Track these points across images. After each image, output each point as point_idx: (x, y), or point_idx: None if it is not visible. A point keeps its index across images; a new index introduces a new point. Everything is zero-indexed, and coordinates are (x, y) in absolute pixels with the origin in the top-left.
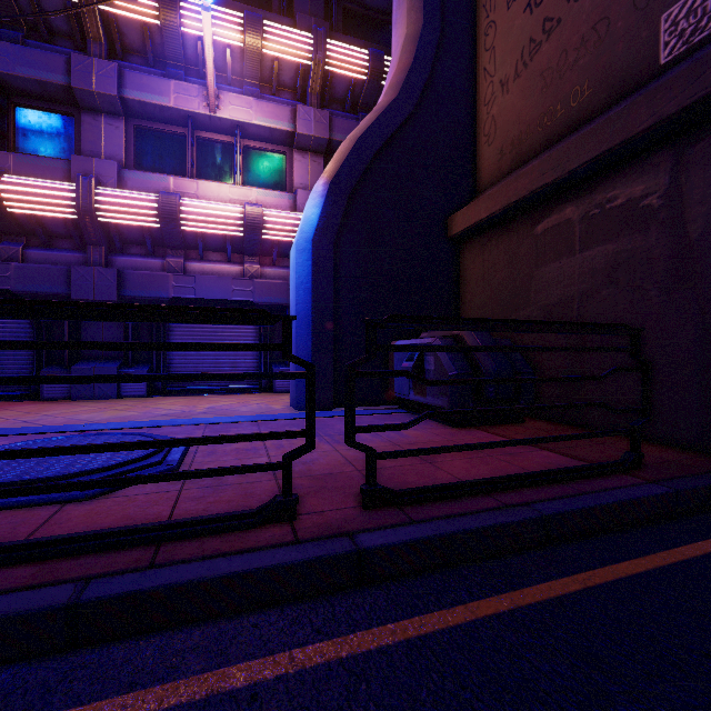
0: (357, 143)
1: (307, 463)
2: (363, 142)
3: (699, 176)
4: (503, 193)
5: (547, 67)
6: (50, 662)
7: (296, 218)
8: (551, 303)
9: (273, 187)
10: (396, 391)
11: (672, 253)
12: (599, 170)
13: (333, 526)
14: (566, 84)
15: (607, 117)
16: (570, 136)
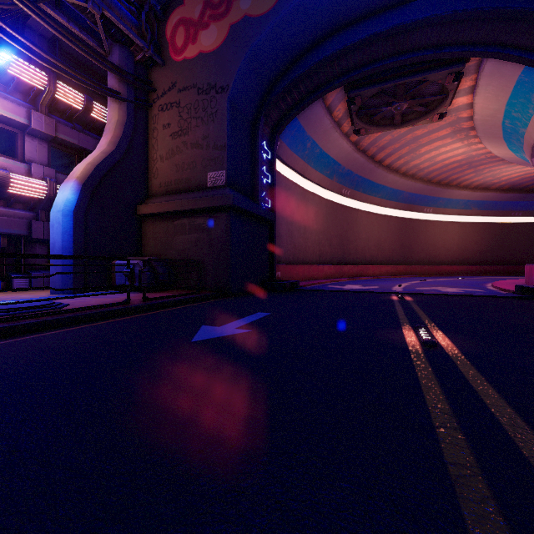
0: (96, 168)
1: (112, 301)
2: (99, 168)
3: (214, 223)
4: (163, 207)
5: (178, 164)
6: (106, 319)
7: (35, 183)
8: (180, 250)
9: (5, 153)
10: (117, 283)
11: (209, 241)
12: (193, 212)
13: (140, 303)
14: (184, 174)
15: (195, 199)
16: (185, 193)
